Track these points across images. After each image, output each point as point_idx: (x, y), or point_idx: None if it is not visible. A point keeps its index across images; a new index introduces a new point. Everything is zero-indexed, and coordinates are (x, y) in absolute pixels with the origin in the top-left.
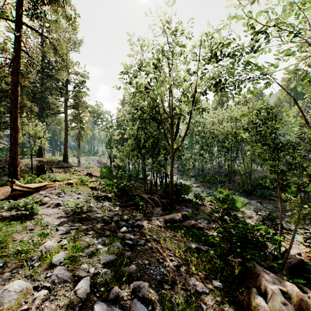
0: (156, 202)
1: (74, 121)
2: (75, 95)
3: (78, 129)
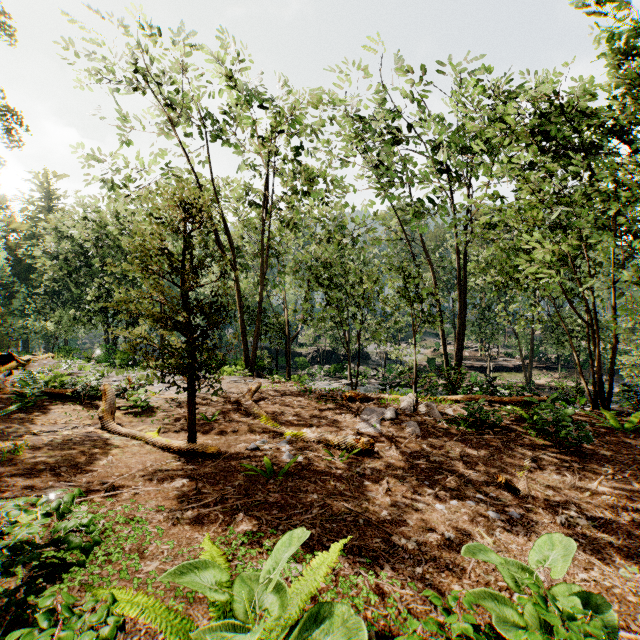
0: None
1: None
2: None
3: None
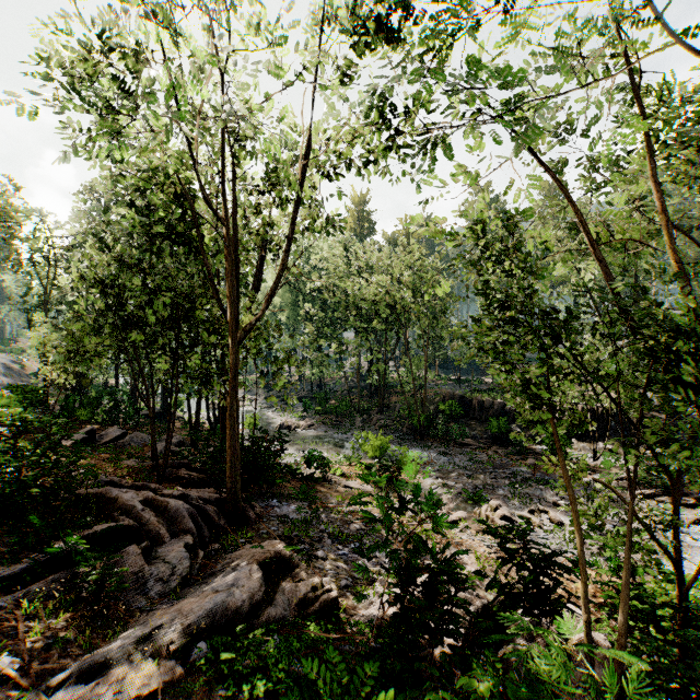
0: (174, 518)
1: None
2: None
3: None
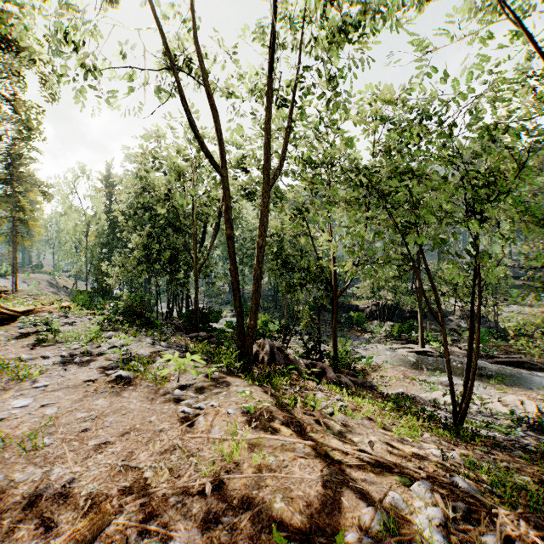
0: (178, 328)
1: (5, 206)
2: (11, 160)
3: (15, 222)
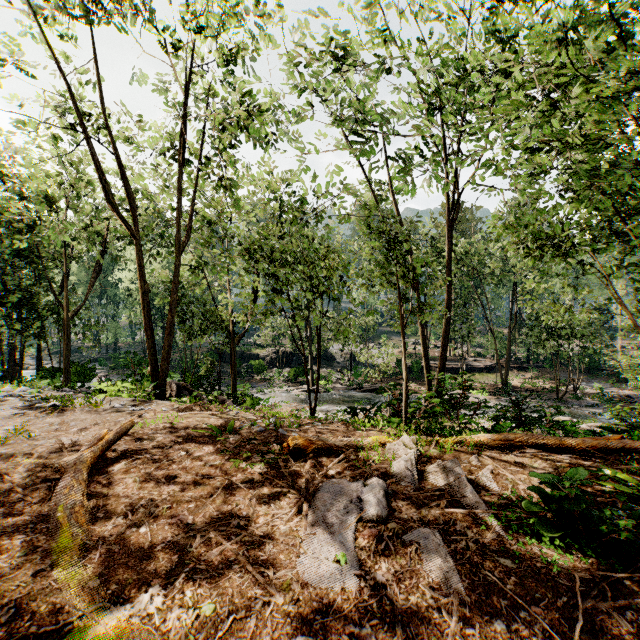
0: None
1: None
2: None
3: None
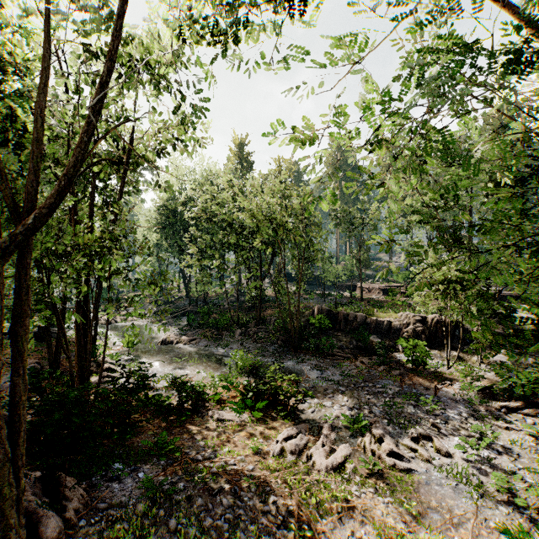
0: None
1: None
2: None
3: None
